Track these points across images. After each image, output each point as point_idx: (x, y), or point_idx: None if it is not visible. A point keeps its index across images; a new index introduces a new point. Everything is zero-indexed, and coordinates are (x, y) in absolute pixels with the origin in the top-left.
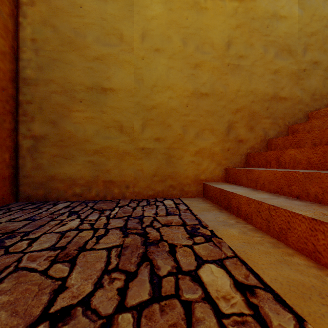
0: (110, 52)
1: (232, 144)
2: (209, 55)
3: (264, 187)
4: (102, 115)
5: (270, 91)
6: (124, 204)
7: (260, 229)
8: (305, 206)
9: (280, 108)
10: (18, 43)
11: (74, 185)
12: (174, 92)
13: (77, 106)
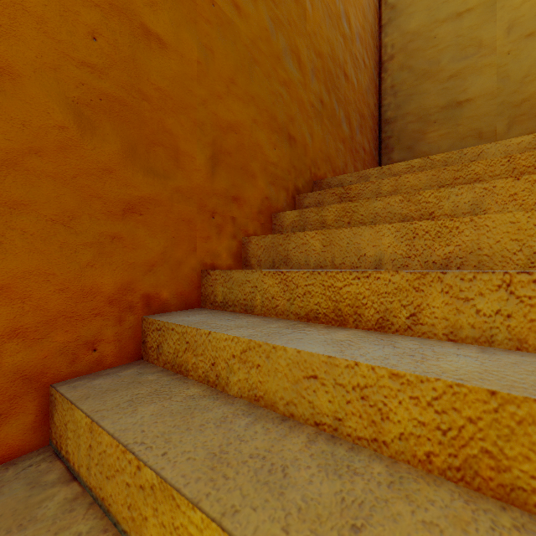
0: (467, 64)
1: None
2: None
3: None
4: (457, 128)
5: None
6: None
7: None
8: None
9: None
10: (380, 95)
11: None
12: None
13: (431, 128)
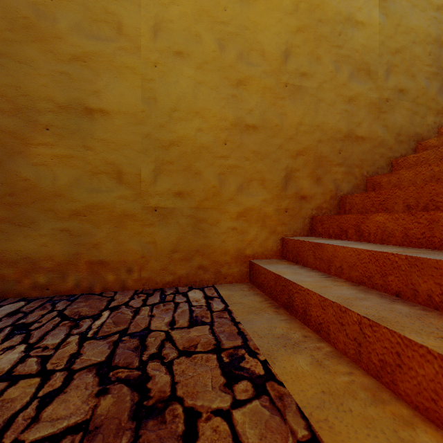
0: (101, 50)
1: (292, 202)
2: (259, 68)
3: (342, 272)
4: (86, 152)
5: (344, 127)
6: (122, 303)
7: (343, 353)
8: (419, 320)
9: (356, 152)
10: None
11: (35, 271)
12: (205, 121)
13: (39, 136)
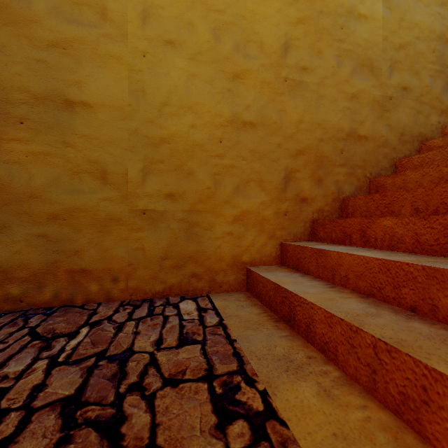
0: (83, 36)
1: (292, 204)
2: (257, 60)
3: (348, 282)
4: (66, 149)
5: (346, 125)
6: (104, 317)
7: (354, 379)
8: (444, 344)
9: (358, 152)
10: None
11: (7, 281)
12: (199, 117)
13: (12, 130)
